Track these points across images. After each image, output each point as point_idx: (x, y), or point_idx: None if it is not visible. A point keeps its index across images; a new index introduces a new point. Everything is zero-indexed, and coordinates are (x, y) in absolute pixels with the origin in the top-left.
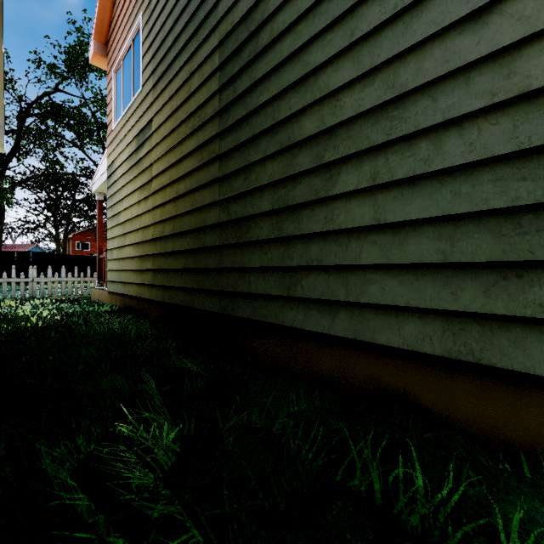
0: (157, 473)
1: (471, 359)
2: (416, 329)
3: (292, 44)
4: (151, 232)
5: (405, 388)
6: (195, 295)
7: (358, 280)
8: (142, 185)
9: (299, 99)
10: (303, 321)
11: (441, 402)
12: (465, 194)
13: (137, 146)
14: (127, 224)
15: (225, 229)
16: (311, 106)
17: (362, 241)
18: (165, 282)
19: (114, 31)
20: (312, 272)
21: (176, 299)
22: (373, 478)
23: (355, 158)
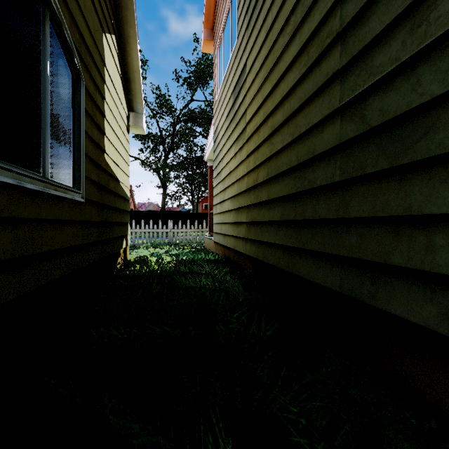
0: None
1: None
2: None
3: None
4: (245, 182)
5: None
6: (297, 257)
7: None
8: (237, 137)
9: None
10: None
11: None
12: None
13: (233, 100)
14: (226, 180)
15: (354, 150)
16: None
17: None
18: (258, 236)
19: (217, 11)
20: None
21: (271, 258)
22: None
23: None
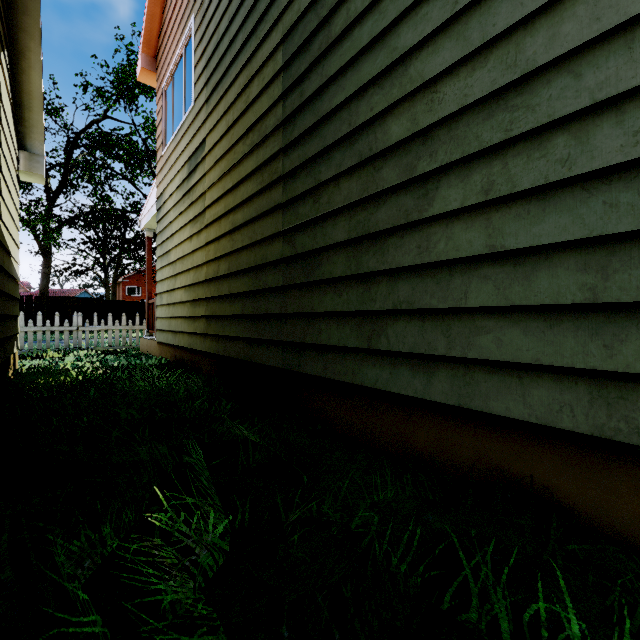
0: (199, 581)
1: (636, 442)
2: (548, 395)
3: (375, 27)
4: (204, 272)
5: (533, 475)
6: (255, 346)
7: (464, 329)
8: (194, 217)
9: (383, 96)
10: (388, 381)
11: (588, 499)
12: (626, 205)
13: (188, 172)
14: (177, 264)
15: (290, 265)
16: (399, 104)
17: (470, 276)
18: (220, 331)
19: (164, 41)
20: (400, 318)
21: (232, 351)
22: (498, 613)
23: (460, 166)
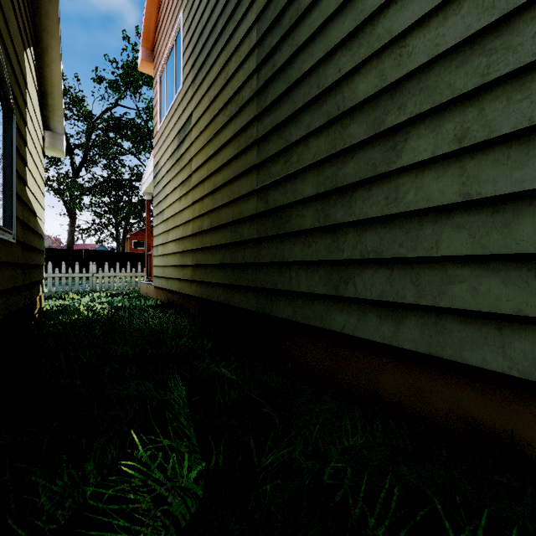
0: (171, 531)
1: None
2: (533, 348)
3: None
4: (191, 227)
5: (513, 430)
6: (233, 292)
7: (434, 277)
8: (183, 181)
9: (351, 57)
10: (355, 327)
11: None
12: None
13: (178, 143)
14: (169, 221)
15: (263, 219)
16: (367, 62)
17: (441, 225)
18: (203, 278)
19: (159, 36)
20: (368, 267)
21: (214, 295)
22: None
23: (430, 116)
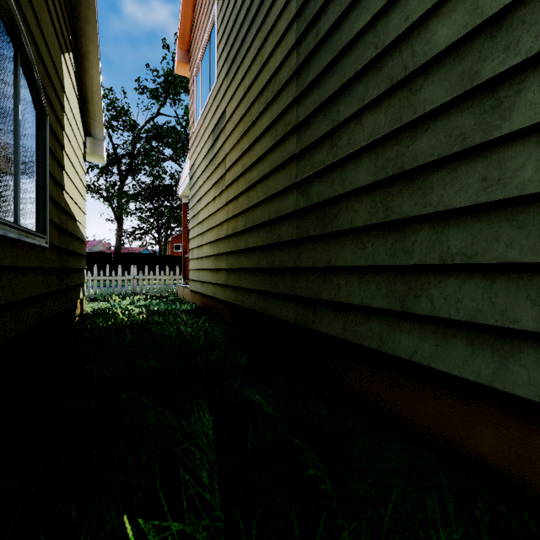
0: None
1: None
2: None
3: None
4: (225, 229)
5: None
6: (269, 299)
7: None
8: (217, 181)
9: None
10: (432, 355)
11: None
12: None
13: (212, 141)
14: (204, 223)
15: (304, 217)
16: None
17: None
18: (237, 283)
19: (194, 35)
20: (451, 275)
21: (248, 302)
22: None
23: None
